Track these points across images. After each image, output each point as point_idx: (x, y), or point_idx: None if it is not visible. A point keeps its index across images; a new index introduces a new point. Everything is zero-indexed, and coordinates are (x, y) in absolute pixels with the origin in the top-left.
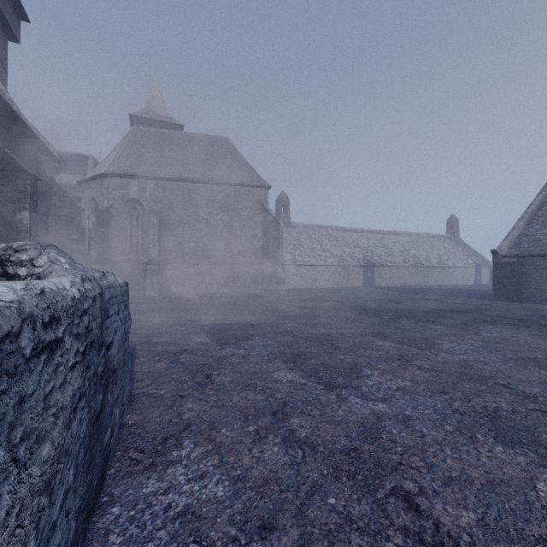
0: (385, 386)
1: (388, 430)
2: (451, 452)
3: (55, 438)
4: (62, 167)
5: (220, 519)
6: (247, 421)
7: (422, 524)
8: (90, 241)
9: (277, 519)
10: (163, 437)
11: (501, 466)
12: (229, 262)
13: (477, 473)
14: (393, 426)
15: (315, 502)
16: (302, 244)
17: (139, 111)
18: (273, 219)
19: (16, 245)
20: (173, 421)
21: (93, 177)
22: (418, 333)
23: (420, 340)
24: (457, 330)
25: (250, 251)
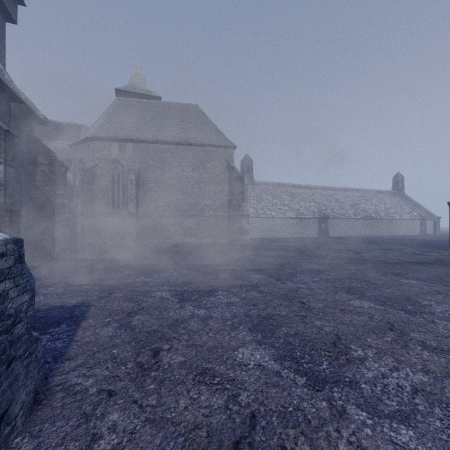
0: (392, 383)
1: None
2: None
3: None
4: (59, 135)
5: None
6: None
7: None
8: (76, 196)
9: None
10: None
11: None
12: (199, 215)
13: None
14: None
15: None
16: (264, 199)
17: (124, 86)
18: (238, 175)
19: None
20: None
21: (81, 141)
22: (395, 290)
23: (402, 299)
24: (437, 286)
25: (218, 205)
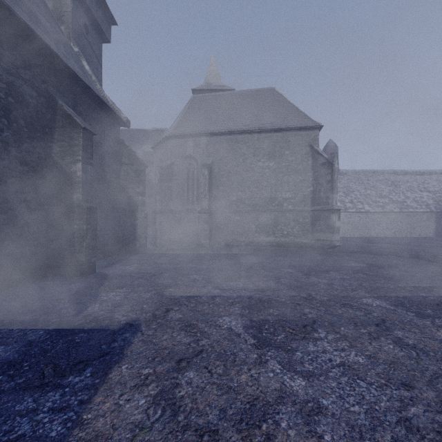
0: None
1: None
2: None
3: None
4: (146, 140)
5: None
6: None
7: None
8: (156, 194)
9: None
10: None
11: None
12: (275, 210)
13: None
14: None
15: None
16: (353, 190)
17: (199, 85)
18: (325, 161)
19: None
20: None
21: (160, 141)
22: None
23: None
24: None
25: (299, 198)
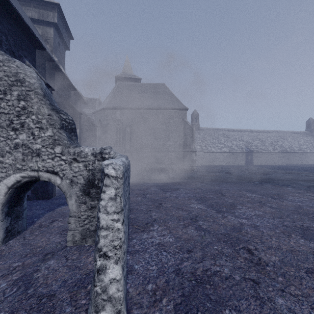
0: (247, 213)
1: (245, 229)
2: (275, 239)
3: (127, 205)
4: (85, 105)
5: (172, 247)
6: (179, 221)
7: (253, 257)
8: (99, 141)
9: (193, 249)
10: (146, 223)
11: (299, 246)
12: (165, 151)
13: (285, 247)
14: (248, 228)
15: (209, 247)
16: (207, 139)
17: (119, 74)
18: (189, 127)
19: (104, 147)
20: (148, 218)
21: (100, 110)
22: (274, 191)
23: (275, 194)
24: (301, 190)
25: (177, 145)
